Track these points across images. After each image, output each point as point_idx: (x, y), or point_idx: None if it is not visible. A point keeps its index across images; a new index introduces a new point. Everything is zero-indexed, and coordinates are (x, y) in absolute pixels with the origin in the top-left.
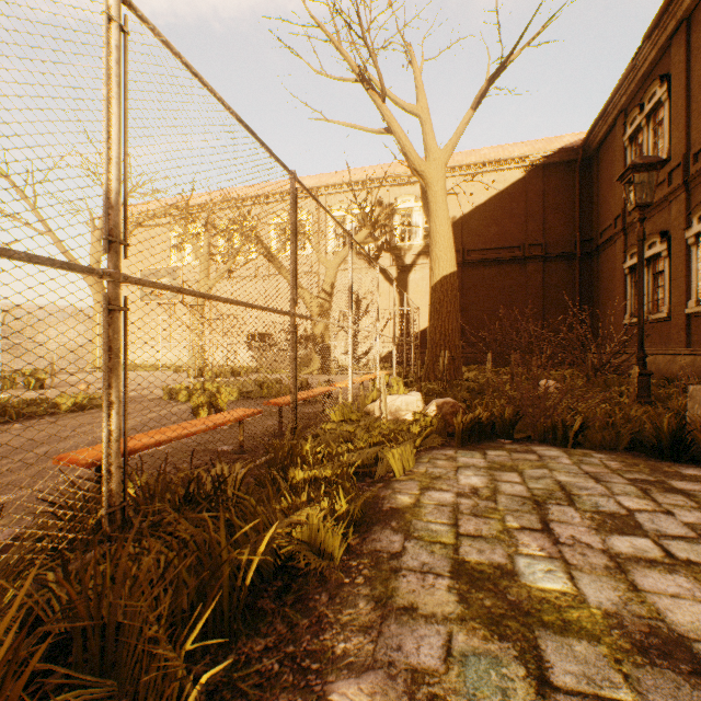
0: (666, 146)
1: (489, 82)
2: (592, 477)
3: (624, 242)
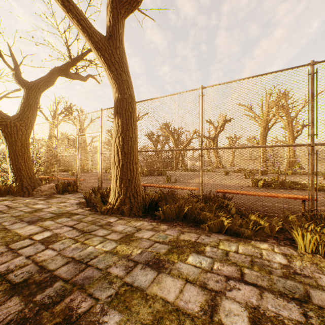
0: None
1: None
2: None
3: None
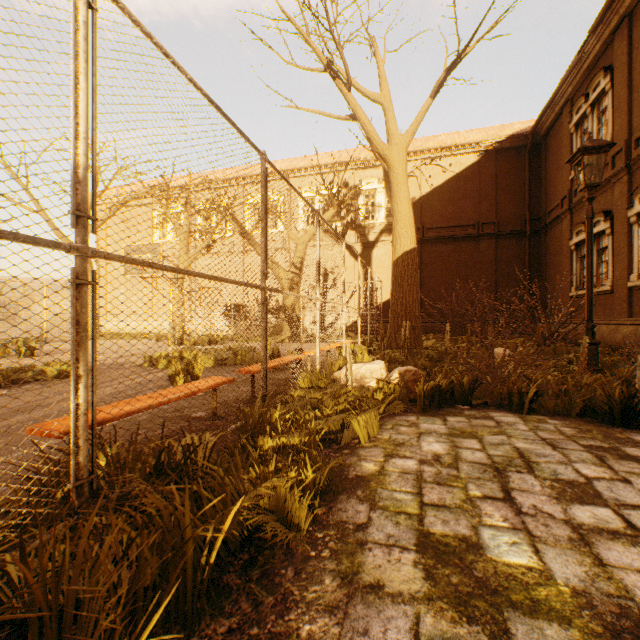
0: (609, 132)
1: (446, 72)
2: (548, 443)
3: (571, 221)
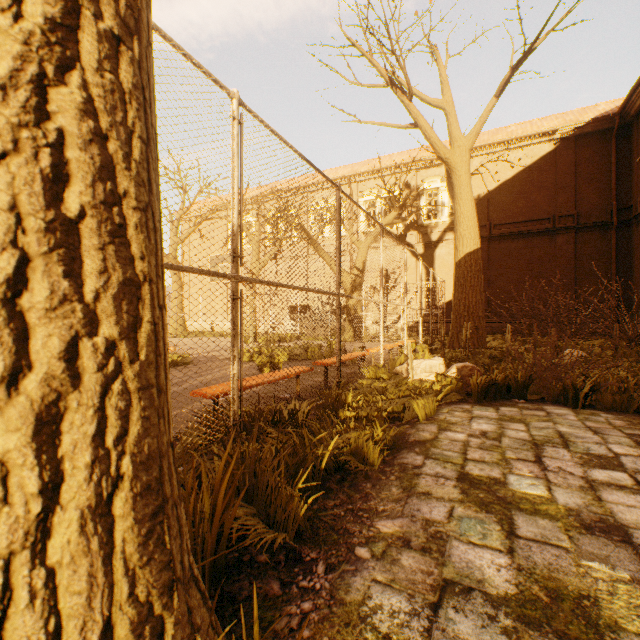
0: None
1: (512, 71)
2: (591, 430)
3: None
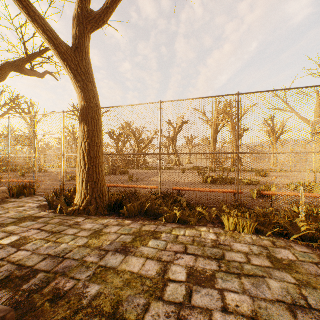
0: None
1: None
2: (301, 306)
3: None
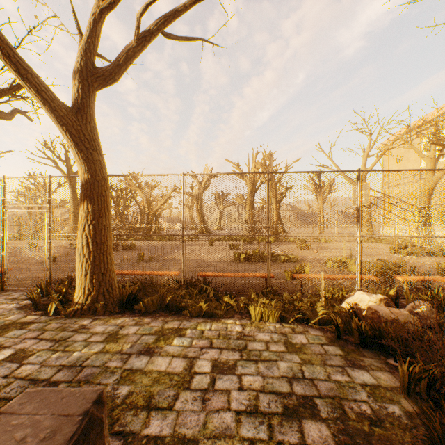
0: None
1: None
2: (298, 378)
3: None
